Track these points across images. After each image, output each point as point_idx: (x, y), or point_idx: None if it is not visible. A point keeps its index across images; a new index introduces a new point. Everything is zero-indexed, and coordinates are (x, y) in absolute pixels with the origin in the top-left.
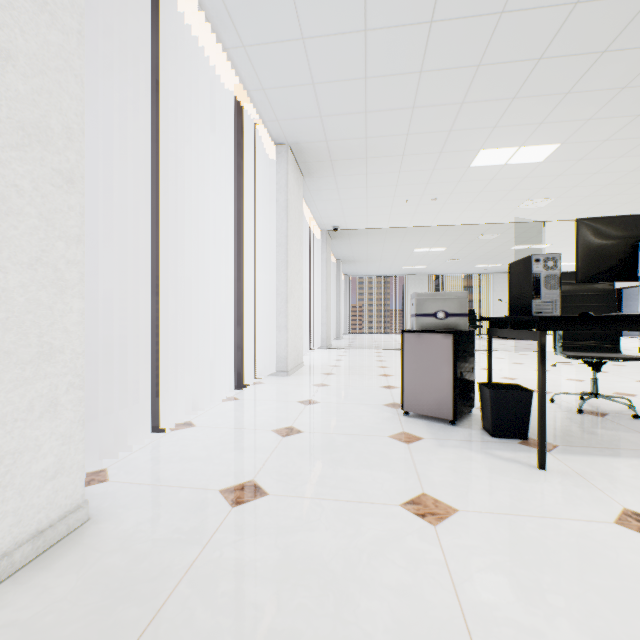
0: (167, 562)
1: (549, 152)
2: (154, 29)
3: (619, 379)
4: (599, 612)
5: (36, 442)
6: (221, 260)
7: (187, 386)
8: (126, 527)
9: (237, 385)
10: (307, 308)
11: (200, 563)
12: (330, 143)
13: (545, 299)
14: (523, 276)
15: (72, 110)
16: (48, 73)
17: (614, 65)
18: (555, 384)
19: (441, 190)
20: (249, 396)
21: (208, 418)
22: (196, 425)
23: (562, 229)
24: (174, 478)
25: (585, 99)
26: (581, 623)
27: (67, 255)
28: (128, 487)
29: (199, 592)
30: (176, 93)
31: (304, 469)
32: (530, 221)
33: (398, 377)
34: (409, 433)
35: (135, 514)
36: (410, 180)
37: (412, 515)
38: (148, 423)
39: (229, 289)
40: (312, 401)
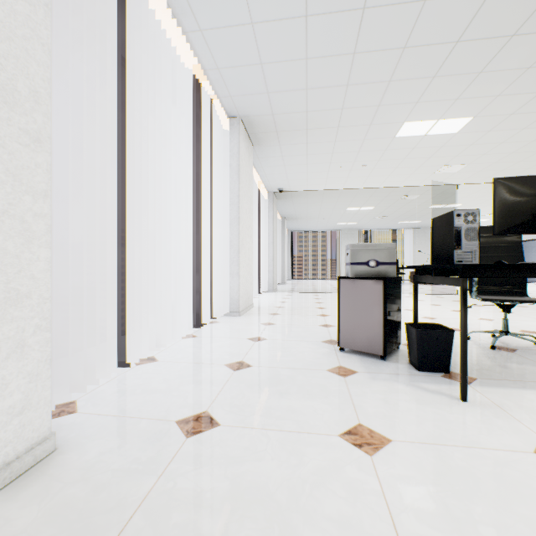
0: (124, 493)
1: (463, 124)
2: (122, 14)
3: (523, 318)
4: None
5: (3, 381)
6: (182, 216)
7: (153, 325)
8: (89, 457)
9: (196, 324)
10: (256, 258)
11: (154, 494)
12: (276, 116)
13: (465, 249)
14: (445, 229)
15: (39, 75)
16: (15, 40)
17: (521, 47)
18: (469, 323)
19: (370, 157)
20: (206, 334)
21: (169, 353)
22: (158, 360)
23: (472, 191)
24: (136, 409)
25: (495, 78)
26: None
27: (34, 208)
28: (94, 418)
29: (152, 524)
30: (143, 72)
31: (252, 401)
32: (445, 184)
33: (334, 317)
34: (345, 367)
35: (98, 444)
36: (344, 149)
37: (350, 445)
38: (116, 358)
39: (189, 241)
40: (260, 338)
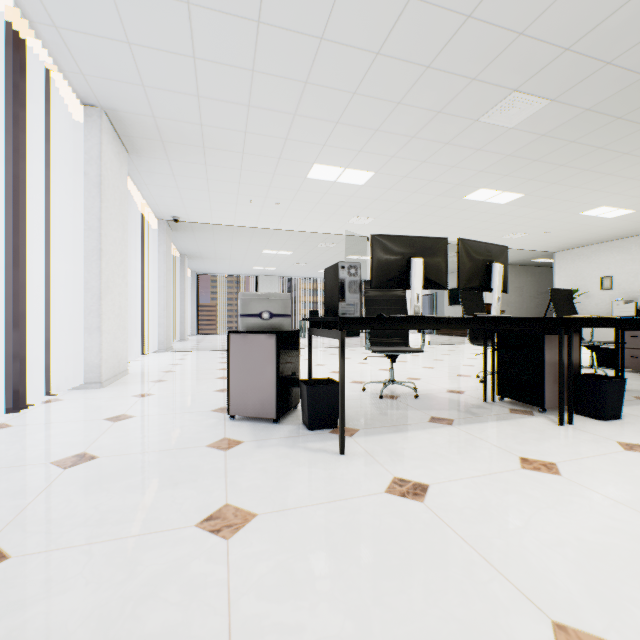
0: None
1: (368, 178)
2: None
3: (413, 367)
4: (356, 584)
5: None
6: None
7: None
8: None
9: (17, 406)
10: (141, 306)
11: None
12: (159, 120)
13: (349, 302)
14: (333, 281)
15: None
16: None
17: (406, 116)
18: (370, 374)
19: (283, 195)
20: (32, 420)
21: None
22: None
23: None
24: None
25: (389, 139)
26: (339, 601)
27: None
28: None
29: None
30: None
31: (82, 507)
32: (358, 235)
33: None
34: (231, 438)
35: None
36: (253, 180)
37: (206, 534)
38: None
39: (9, 279)
40: (125, 416)
